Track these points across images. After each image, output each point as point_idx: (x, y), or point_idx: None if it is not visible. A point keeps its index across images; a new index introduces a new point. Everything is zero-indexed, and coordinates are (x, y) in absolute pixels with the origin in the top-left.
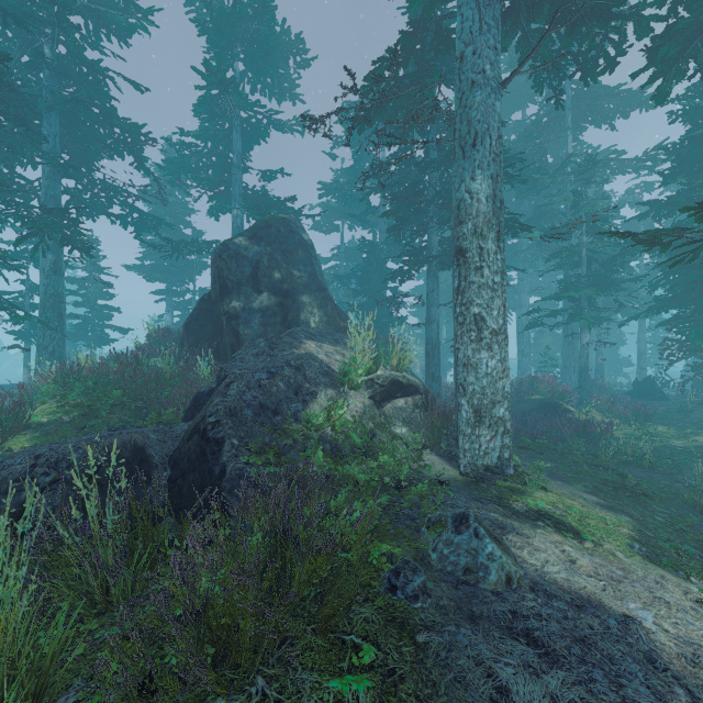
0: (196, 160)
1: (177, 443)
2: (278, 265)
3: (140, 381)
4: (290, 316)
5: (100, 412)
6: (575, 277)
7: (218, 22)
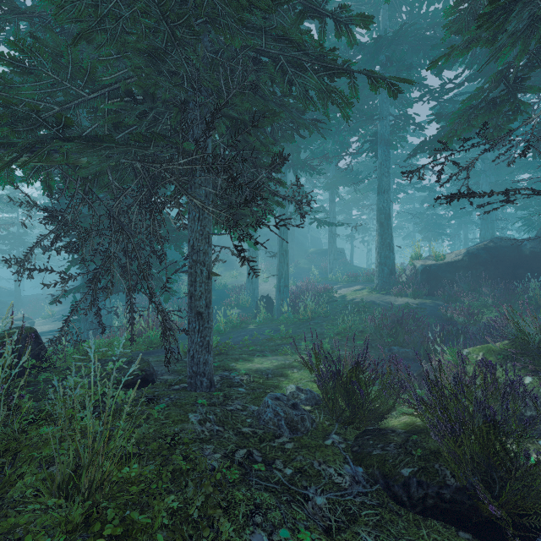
0: None
1: None
2: None
3: None
4: None
5: None
6: None
7: None
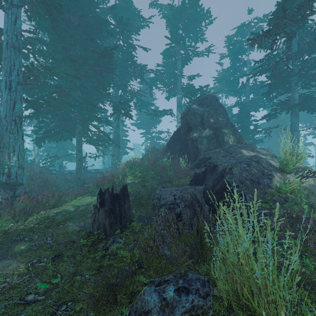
0: (161, 76)
1: (201, 194)
2: (212, 116)
3: (157, 168)
4: (219, 139)
5: (148, 180)
6: None
7: (174, 14)
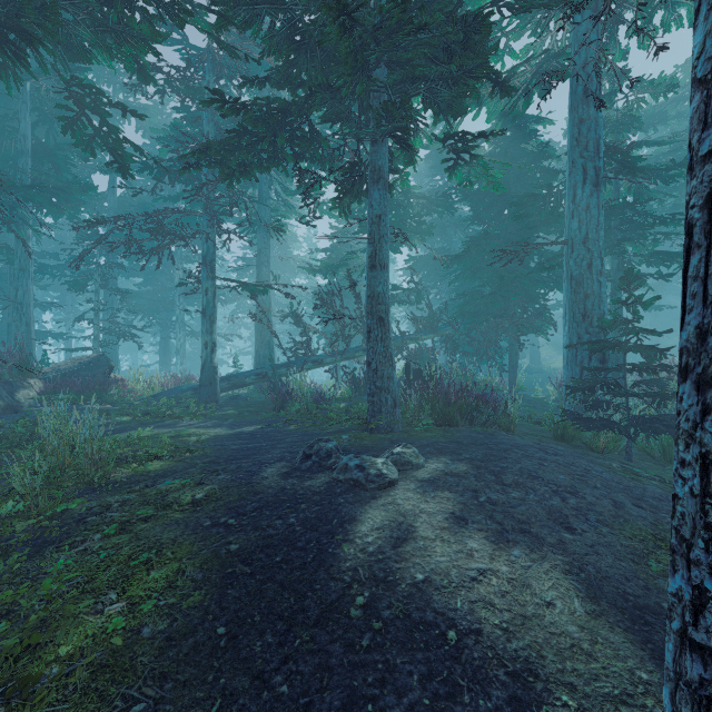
0: None
1: None
2: None
3: None
4: None
5: None
6: None
7: None
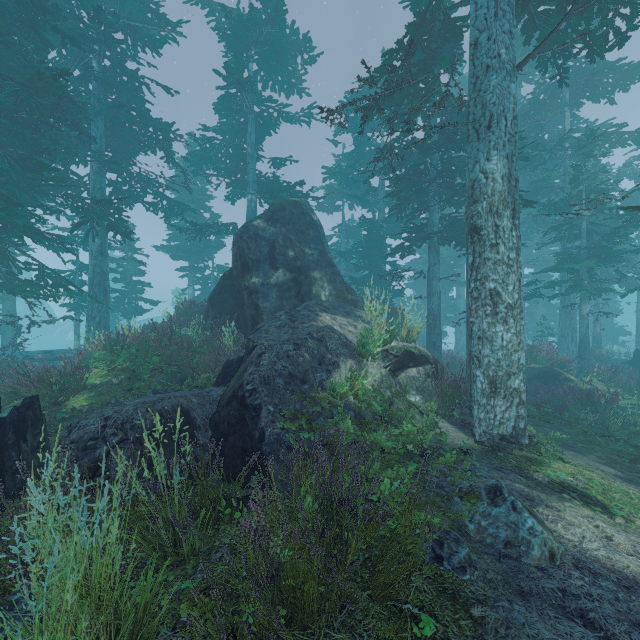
0: (215, 152)
1: (214, 406)
2: (292, 244)
3: (174, 349)
4: (303, 291)
5: (142, 376)
6: (573, 249)
7: (235, 29)
